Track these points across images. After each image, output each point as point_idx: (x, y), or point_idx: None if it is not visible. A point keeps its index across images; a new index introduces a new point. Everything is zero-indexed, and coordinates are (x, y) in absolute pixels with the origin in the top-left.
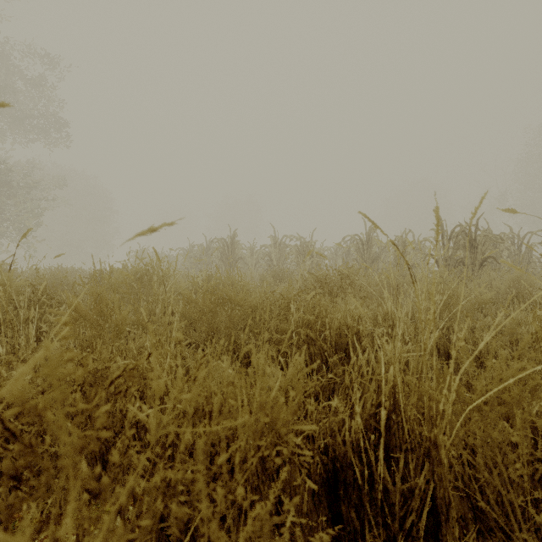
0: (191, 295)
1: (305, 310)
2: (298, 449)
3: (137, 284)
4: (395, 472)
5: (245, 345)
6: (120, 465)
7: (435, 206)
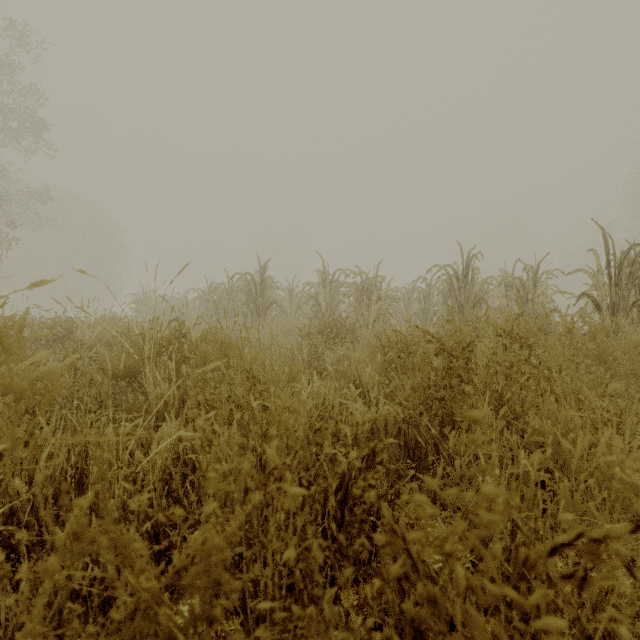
0: None
1: None
2: None
3: None
4: None
5: None
6: None
7: None
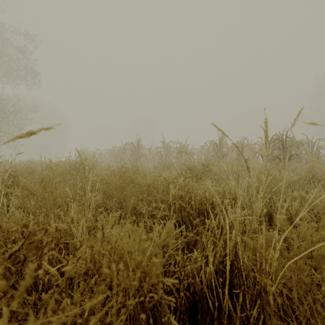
0: (107, 178)
1: (179, 188)
2: (169, 287)
3: (76, 171)
4: (236, 302)
5: (142, 209)
6: (17, 321)
7: (265, 118)
